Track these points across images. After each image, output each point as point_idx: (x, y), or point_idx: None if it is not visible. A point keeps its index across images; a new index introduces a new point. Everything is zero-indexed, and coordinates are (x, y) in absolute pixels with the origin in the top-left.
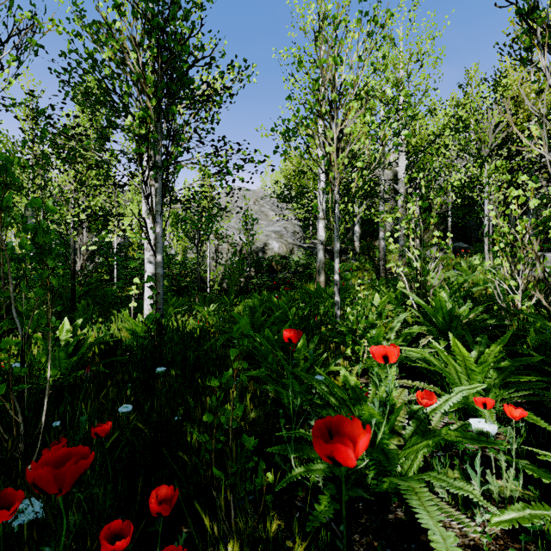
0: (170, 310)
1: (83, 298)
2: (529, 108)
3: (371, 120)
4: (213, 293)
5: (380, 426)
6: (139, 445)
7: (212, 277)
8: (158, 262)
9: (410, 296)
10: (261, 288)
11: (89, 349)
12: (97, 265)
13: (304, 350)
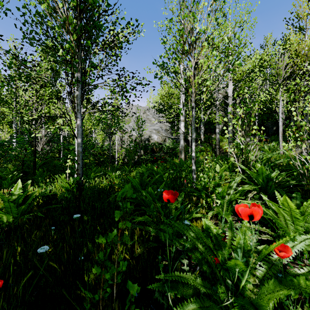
0: (92, 174)
1: (41, 167)
2: (304, 56)
3: (216, 55)
4: (118, 164)
5: (244, 274)
6: (50, 279)
7: (118, 155)
8: (78, 143)
9: (238, 166)
10: (147, 162)
11: (33, 200)
12: (51, 148)
13: (175, 202)
